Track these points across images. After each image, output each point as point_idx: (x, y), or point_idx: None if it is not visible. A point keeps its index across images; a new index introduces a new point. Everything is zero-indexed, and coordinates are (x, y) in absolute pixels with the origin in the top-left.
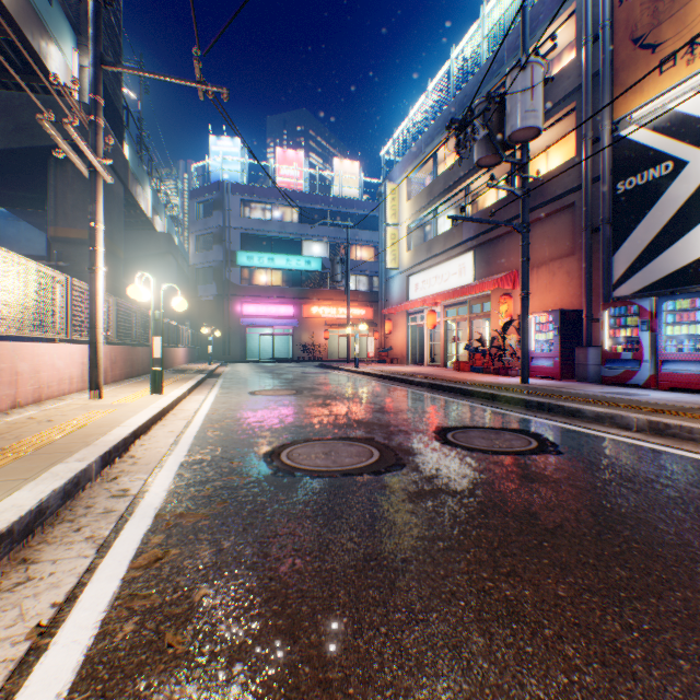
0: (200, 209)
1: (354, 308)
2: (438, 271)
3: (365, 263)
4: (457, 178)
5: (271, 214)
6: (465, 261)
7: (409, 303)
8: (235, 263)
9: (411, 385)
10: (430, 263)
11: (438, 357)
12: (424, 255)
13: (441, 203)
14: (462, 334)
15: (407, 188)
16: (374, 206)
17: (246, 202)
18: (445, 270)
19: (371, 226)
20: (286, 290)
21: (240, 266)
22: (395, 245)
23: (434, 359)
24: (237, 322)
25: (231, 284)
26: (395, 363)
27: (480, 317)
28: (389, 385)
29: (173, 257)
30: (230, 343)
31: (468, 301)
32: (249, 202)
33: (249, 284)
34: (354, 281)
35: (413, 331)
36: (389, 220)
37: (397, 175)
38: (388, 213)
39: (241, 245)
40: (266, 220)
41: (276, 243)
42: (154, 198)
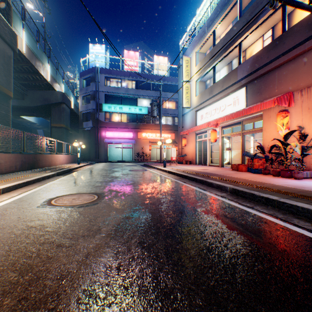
0: (84, 82)
1: (165, 134)
2: (217, 105)
3: (171, 109)
4: (233, 39)
5: (121, 84)
6: (238, 95)
7: (198, 126)
8: (102, 110)
9: (210, 187)
10: (211, 100)
11: (214, 160)
12: (207, 96)
13: (219, 61)
14: (231, 145)
15: (195, 58)
16: (175, 79)
17: (108, 78)
18: (222, 103)
19: (173, 91)
20: (128, 124)
21: (104, 111)
22: (188, 93)
23: (212, 161)
24: (103, 141)
25: (99, 121)
26: (188, 164)
27: (252, 132)
28: (190, 186)
29: (66, 105)
30: (99, 152)
31: (241, 121)
32: (109, 78)
33: (109, 121)
34: (165, 119)
35: (199, 144)
36: (185, 78)
37: (189, 52)
38: (184, 74)
39: (105, 100)
40: (118, 87)
41: (123, 99)
42: (53, 71)
